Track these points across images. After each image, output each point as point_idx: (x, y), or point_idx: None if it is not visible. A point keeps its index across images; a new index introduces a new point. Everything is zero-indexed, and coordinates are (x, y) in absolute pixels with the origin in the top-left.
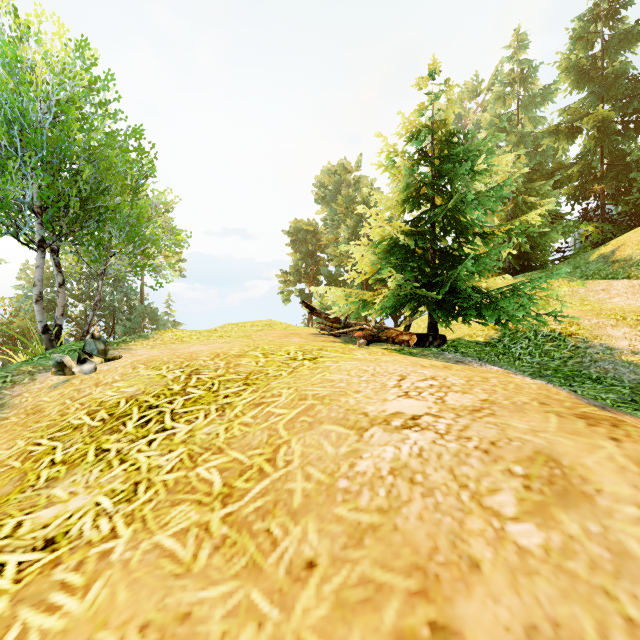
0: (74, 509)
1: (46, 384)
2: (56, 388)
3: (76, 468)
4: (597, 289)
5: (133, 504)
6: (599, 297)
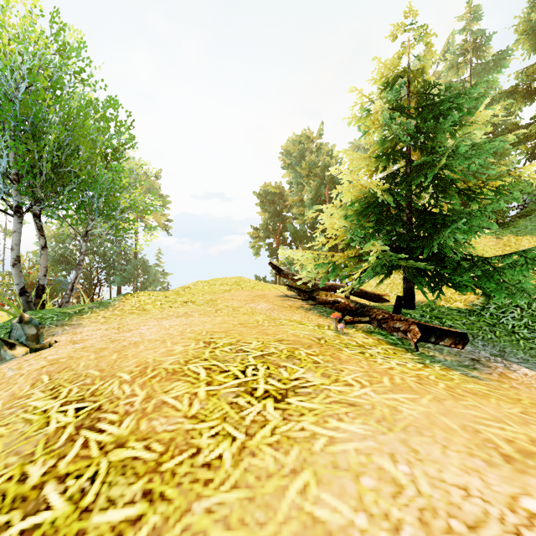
0: None
1: None
2: None
3: None
4: None
5: None
6: None
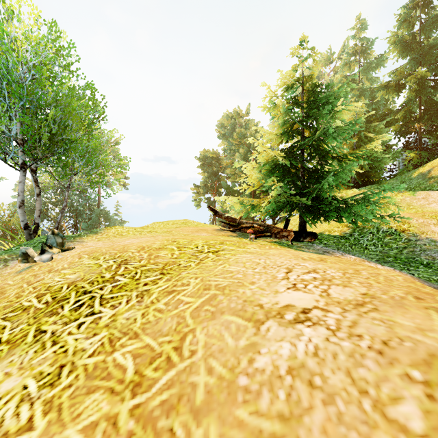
0: (4, 392)
1: (15, 269)
2: (20, 273)
3: (16, 348)
4: (419, 197)
5: (54, 389)
6: (420, 203)
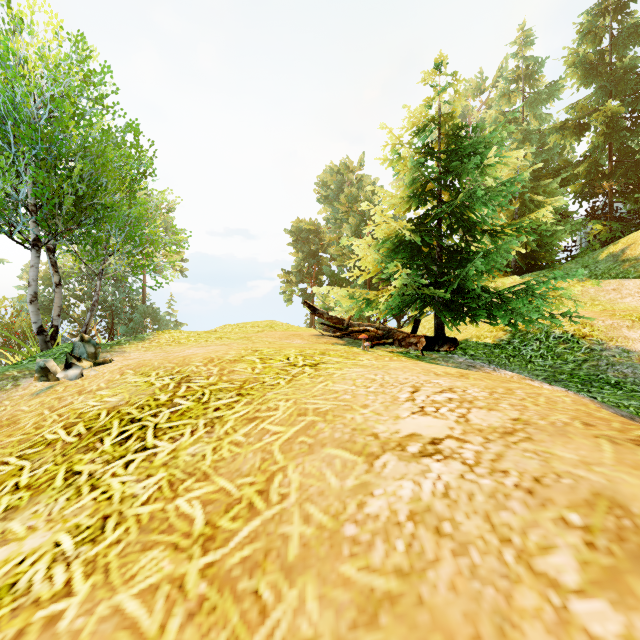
0: (29, 551)
1: (29, 391)
2: (38, 395)
3: (40, 495)
4: (608, 289)
5: (97, 546)
6: (610, 297)
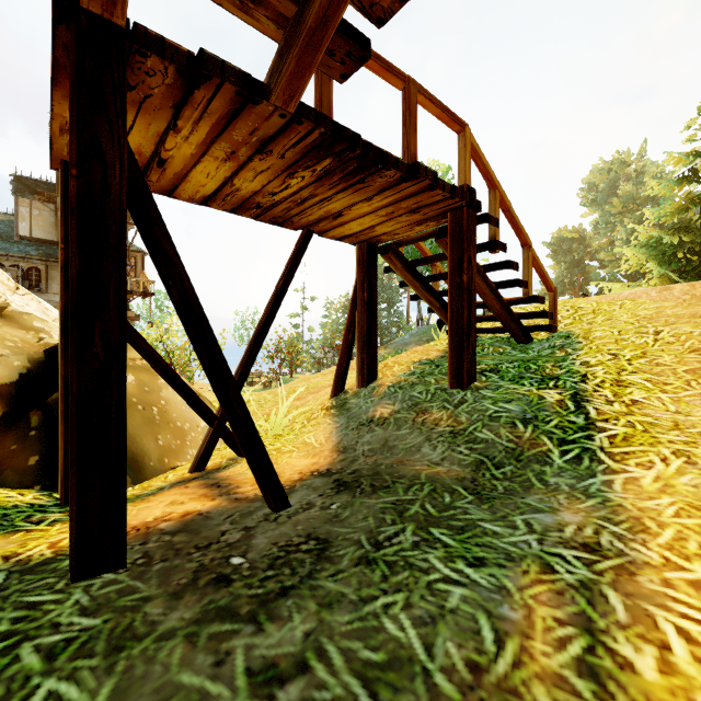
0: None
1: None
2: None
3: None
4: None
5: None
6: None
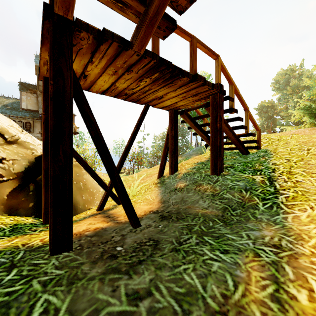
0: None
1: None
2: None
3: None
4: None
5: None
6: None
